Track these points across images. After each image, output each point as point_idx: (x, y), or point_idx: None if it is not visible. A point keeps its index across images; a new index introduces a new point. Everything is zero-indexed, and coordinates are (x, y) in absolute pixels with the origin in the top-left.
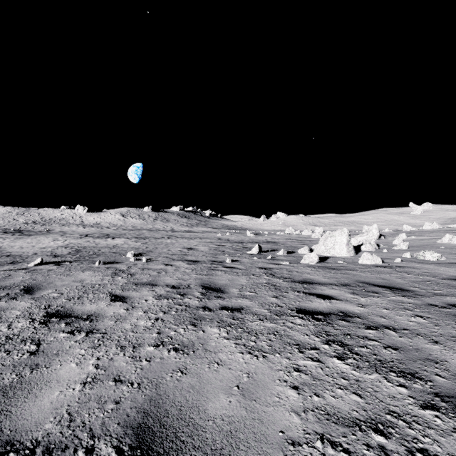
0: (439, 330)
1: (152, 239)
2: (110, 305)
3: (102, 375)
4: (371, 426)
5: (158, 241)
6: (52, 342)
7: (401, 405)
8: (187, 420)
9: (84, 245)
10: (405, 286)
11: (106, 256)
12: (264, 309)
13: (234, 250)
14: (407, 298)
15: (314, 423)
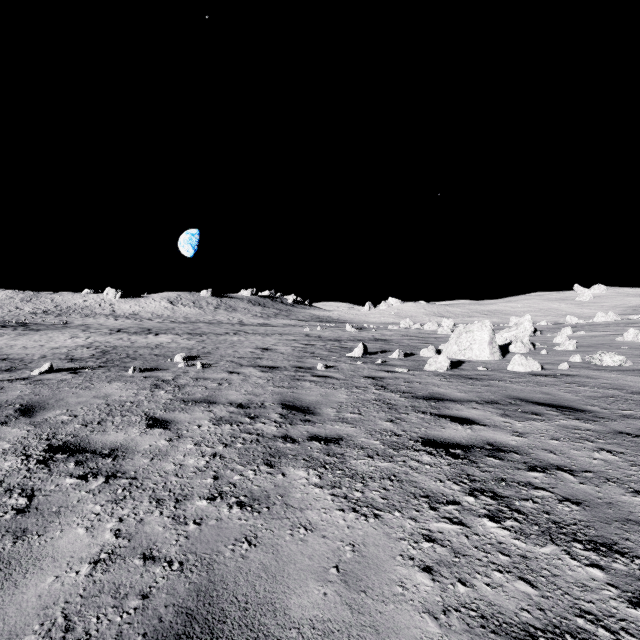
0: (638, 472)
1: (212, 336)
2: (146, 433)
3: (124, 547)
4: (554, 638)
5: (220, 338)
6: (52, 492)
7: (598, 599)
8: (256, 627)
9: (114, 344)
10: (579, 403)
11: (145, 360)
12: (374, 440)
13: (329, 351)
14: (583, 422)
15: (462, 633)
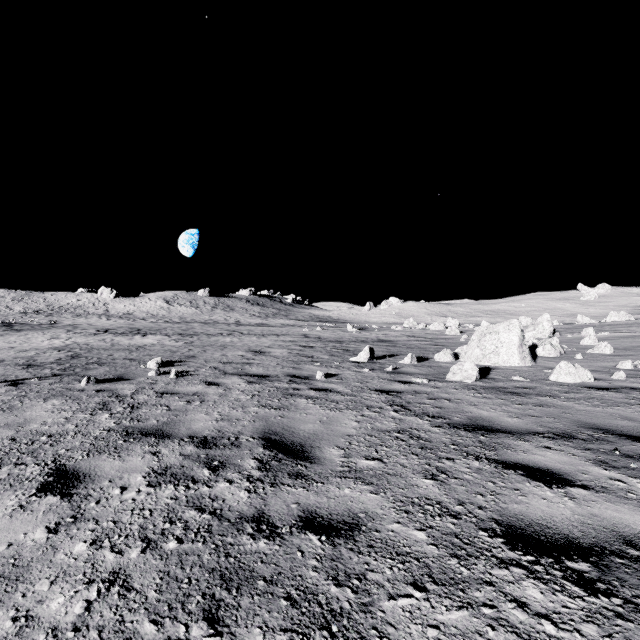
0: None
1: (204, 337)
2: (24, 508)
3: None
4: None
5: (212, 339)
6: None
7: None
8: None
9: (92, 346)
10: None
11: (113, 367)
12: (416, 528)
13: (329, 355)
14: None
15: None
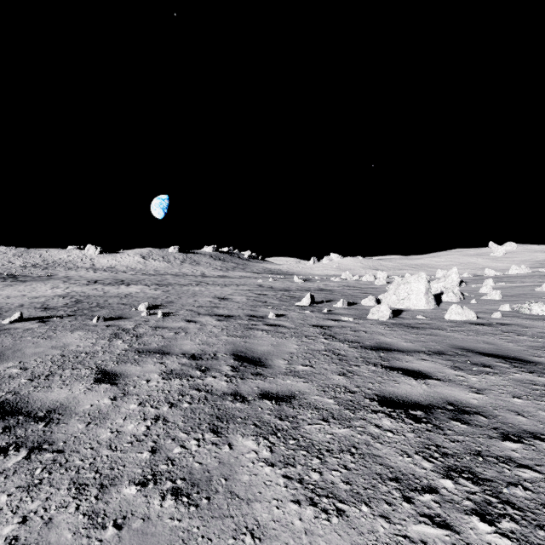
0: None
1: (177, 286)
2: (91, 390)
3: None
4: None
5: (184, 288)
6: None
7: None
8: None
9: (88, 294)
10: (525, 354)
11: (111, 309)
12: (328, 398)
13: (279, 300)
14: (538, 375)
15: None
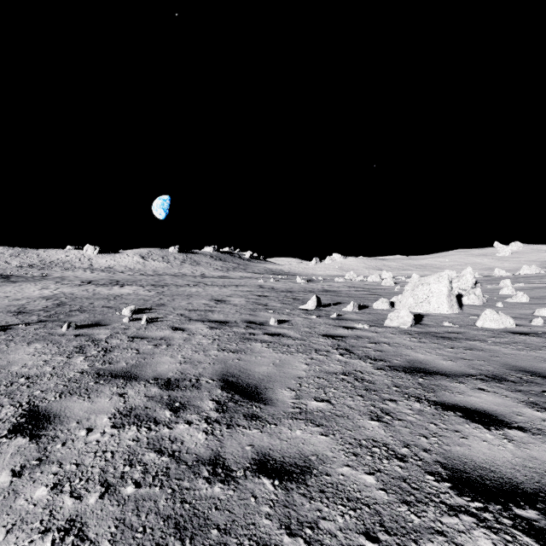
0: None
1: (173, 287)
2: None
3: None
4: None
5: (180, 289)
6: None
7: None
8: None
9: (76, 295)
10: None
11: (92, 314)
12: (365, 472)
13: (281, 303)
14: None
15: None
